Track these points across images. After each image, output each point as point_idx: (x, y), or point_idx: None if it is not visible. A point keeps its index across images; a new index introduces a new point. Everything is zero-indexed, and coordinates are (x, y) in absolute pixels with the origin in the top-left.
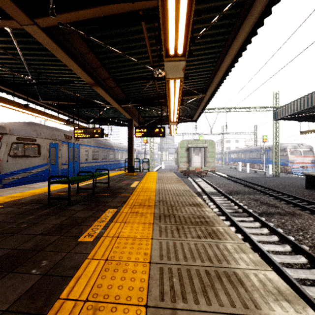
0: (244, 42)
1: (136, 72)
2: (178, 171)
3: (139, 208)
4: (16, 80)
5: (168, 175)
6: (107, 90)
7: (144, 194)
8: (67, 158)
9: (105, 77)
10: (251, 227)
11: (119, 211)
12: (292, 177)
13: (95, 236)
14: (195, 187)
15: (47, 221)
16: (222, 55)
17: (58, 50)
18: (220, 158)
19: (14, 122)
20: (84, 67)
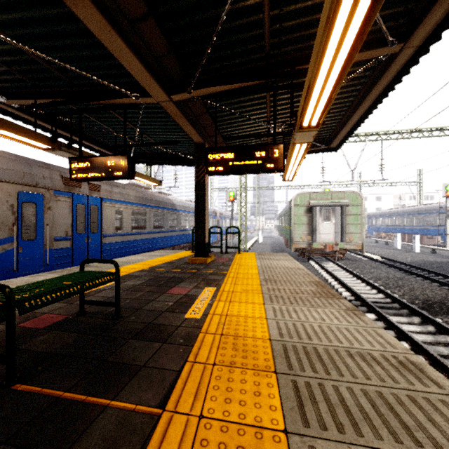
0: None
1: None
2: (292, 249)
3: None
4: None
5: (282, 264)
6: (124, 34)
7: (230, 406)
8: (70, 226)
9: None
10: None
11: None
12: None
13: None
14: (331, 285)
15: None
16: None
17: None
18: None
19: None
20: None
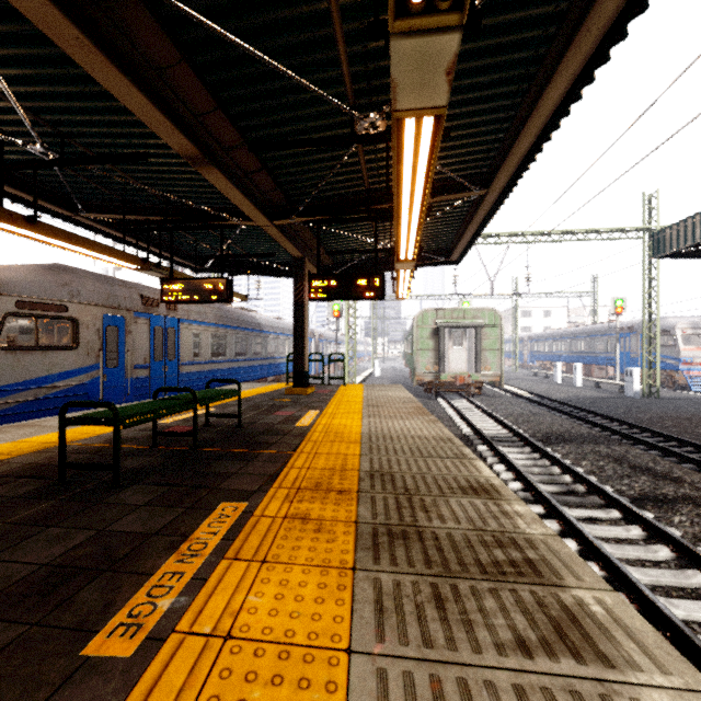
0: (620, 15)
1: (309, 126)
2: (414, 383)
3: (313, 502)
4: (18, 162)
5: (390, 394)
6: (238, 181)
7: (331, 451)
8: (148, 352)
9: (228, 142)
10: (620, 538)
11: (253, 511)
12: (690, 399)
13: (148, 629)
14: (455, 423)
15: (22, 550)
16: (545, 68)
17: (86, 46)
18: (509, 352)
19: (15, 265)
20: (172, 109)
